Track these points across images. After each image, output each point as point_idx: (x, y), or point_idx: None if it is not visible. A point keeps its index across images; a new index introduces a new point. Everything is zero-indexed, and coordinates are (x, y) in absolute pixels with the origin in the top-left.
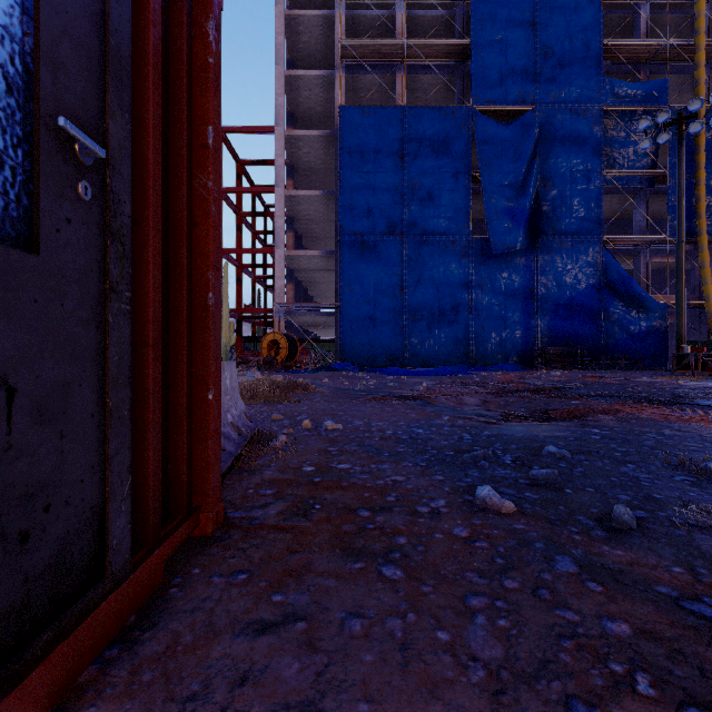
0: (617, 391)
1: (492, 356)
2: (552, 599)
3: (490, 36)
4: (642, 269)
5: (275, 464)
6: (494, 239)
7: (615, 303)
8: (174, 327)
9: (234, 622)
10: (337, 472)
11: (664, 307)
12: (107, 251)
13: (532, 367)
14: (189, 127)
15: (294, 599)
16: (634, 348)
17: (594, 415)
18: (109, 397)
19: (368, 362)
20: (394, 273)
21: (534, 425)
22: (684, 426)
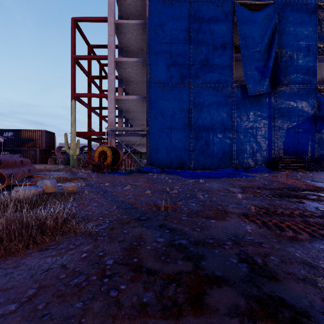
0: None
1: (247, 162)
2: None
3: None
4: None
5: None
6: (249, 86)
7: None
8: None
9: None
10: None
11: None
12: None
13: (272, 169)
14: None
15: None
16: None
17: None
18: None
19: (167, 165)
20: (184, 108)
21: None
22: None
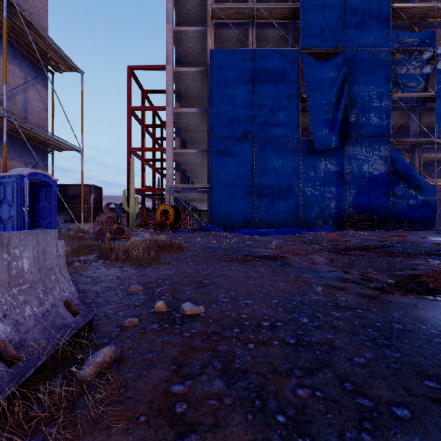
0: (427, 248)
1: (314, 221)
2: None
3: (313, 1)
4: (416, 161)
5: None
6: (316, 140)
7: (399, 184)
8: None
9: None
10: None
11: (433, 187)
12: None
13: (342, 228)
14: None
15: None
16: (413, 215)
17: None
18: None
19: (230, 224)
20: (247, 163)
21: (432, 304)
22: None
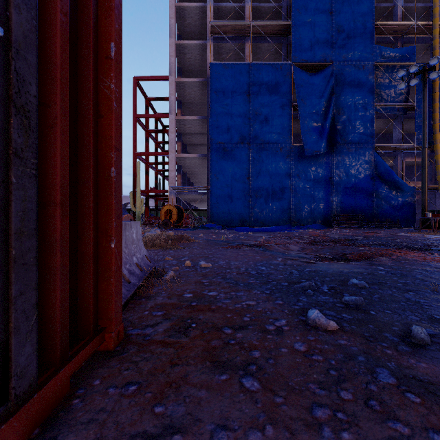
0: (387, 241)
1: (305, 220)
2: (382, 410)
3: (304, 19)
4: (399, 165)
5: (165, 292)
6: (306, 146)
7: (382, 186)
8: (82, 192)
9: (121, 435)
10: (208, 298)
11: (413, 189)
12: (10, 122)
13: (330, 227)
14: (95, 41)
15: (172, 410)
16: (394, 215)
17: (377, 257)
18: (12, 246)
19: (228, 223)
20: (244, 167)
21: (338, 264)
22: (438, 265)
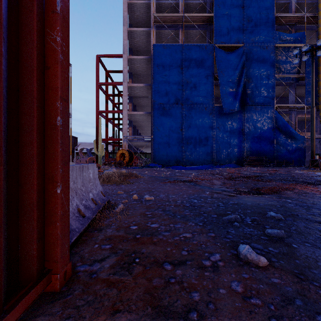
0: (286, 177)
1: (223, 160)
2: None
3: (222, 12)
4: (293, 120)
5: (114, 224)
6: (224, 106)
7: (281, 136)
8: (24, 140)
9: None
10: (150, 230)
11: (303, 138)
12: None
13: (242, 165)
14: None
15: None
16: (289, 157)
17: (284, 191)
18: None
19: (166, 163)
20: (178, 122)
21: (254, 197)
22: None
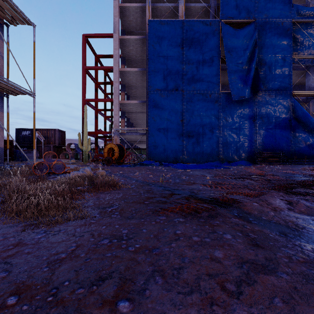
0: None
1: (231, 157)
2: None
3: None
4: (311, 110)
5: None
6: (233, 92)
7: (299, 127)
8: None
9: None
10: None
11: None
12: None
13: (253, 163)
14: None
15: None
16: (310, 152)
17: None
18: None
19: (164, 160)
20: (178, 111)
21: None
22: None
